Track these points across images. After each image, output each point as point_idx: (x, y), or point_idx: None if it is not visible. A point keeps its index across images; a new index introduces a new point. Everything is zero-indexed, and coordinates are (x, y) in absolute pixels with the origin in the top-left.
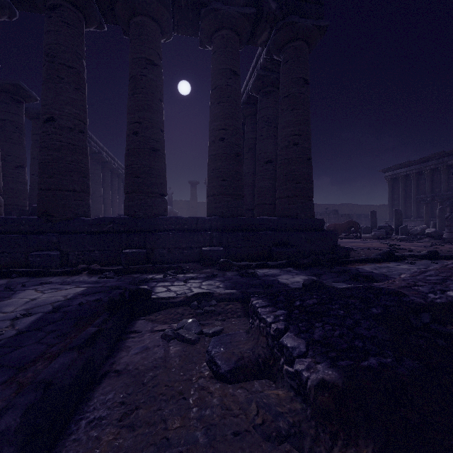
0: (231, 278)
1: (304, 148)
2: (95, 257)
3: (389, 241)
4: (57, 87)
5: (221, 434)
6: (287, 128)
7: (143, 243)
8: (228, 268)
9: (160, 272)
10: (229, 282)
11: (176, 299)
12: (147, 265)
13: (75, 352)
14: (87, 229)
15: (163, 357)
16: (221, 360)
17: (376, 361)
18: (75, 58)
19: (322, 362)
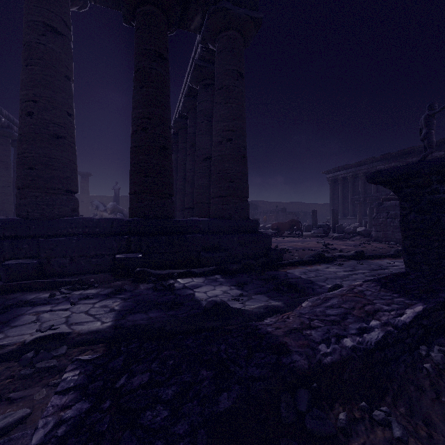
0: (140, 294)
1: (238, 145)
2: None
3: (326, 240)
4: None
5: None
6: (221, 122)
7: (36, 251)
8: (145, 279)
9: (52, 288)
10: (131, 301)
11: (5, 348)
12: (34, 281)
13: None
14: None
15: None
16: None
17: None
18: None
19: None
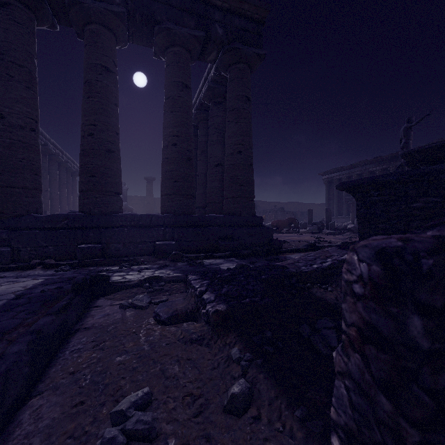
0: (181, 267)
1: (247, 156)
2: (49, 253)
3: (319, 235)
4: (7, 85)
5: (158, 345)
6: (232, 138)
7: (98, 238)
8: (180, 259)
9: (115, 264)
10: (179, 270)
11: (131, 282)
12: (103, 259)
13: (53, 315)
14: (40, 226)
15: (121, 318)
16: (162, 313)
17: (249, 299)
18: (26, 57)
19: (221, 303)
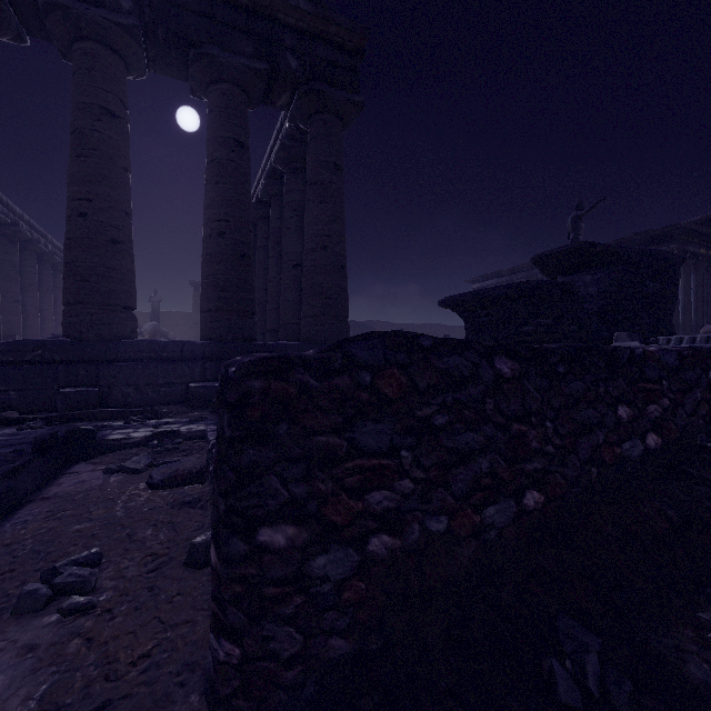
0: None
1: (336, 254)
2: (10, 401)
3: None
4: None
5: (138, 511)
6: (314, 226)
7: (94, 378)
8: None
9: (121, 418)
10: None
11: (131, 440)
12: (100, 410)
13: None
14: None
15: (101, 484)
16: (157, 474)
17: None
18: None
19: None
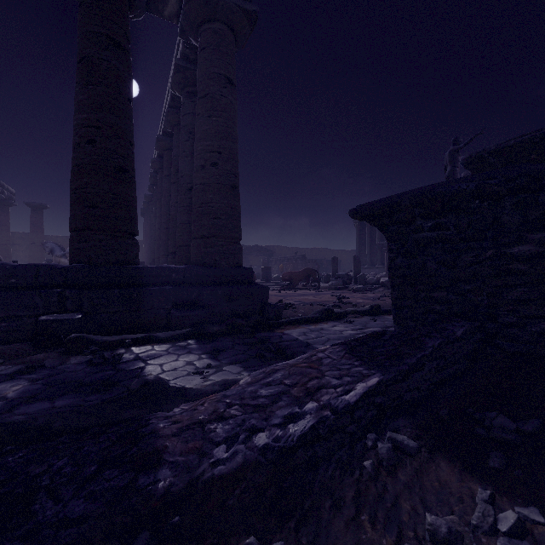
0: (63, 371)
1: (226, 172)
2: None
3: (344, 292)
4: None
5: None
6: (203, 141)
7: None
8: (82, 349)
9: None
10: (42, 383)
11: None
12: None
13: None
14: None
15: None
16: None
17: None
18: None
19: None
